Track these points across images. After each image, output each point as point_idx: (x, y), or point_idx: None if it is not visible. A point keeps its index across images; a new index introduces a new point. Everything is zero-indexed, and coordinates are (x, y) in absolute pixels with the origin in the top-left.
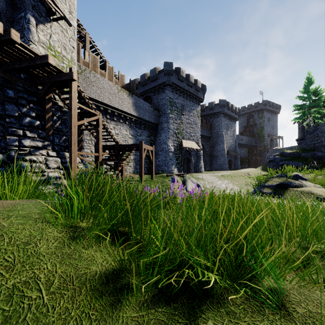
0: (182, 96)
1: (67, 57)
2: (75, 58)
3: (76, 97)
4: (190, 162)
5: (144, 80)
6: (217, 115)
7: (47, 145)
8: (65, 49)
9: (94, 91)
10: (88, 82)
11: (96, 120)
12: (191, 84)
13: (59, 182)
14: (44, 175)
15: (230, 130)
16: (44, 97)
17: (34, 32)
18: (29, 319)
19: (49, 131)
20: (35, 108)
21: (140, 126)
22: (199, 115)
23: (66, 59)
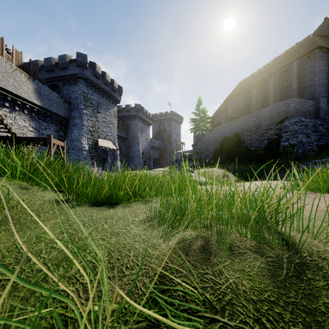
0: (97, 93)
1: None
2: None
3: None
4: (107, 162)
5: (51, 65)
6: (133, 117)
7: None
8: None
9: None
10: None
11: None
12: (107, 83)
13: None
14: None
15: (145, 133)
16: None
17: None
18: (20, 208)
19: None
20: None
21: (46, 118)
22: (116, 115)
23: None
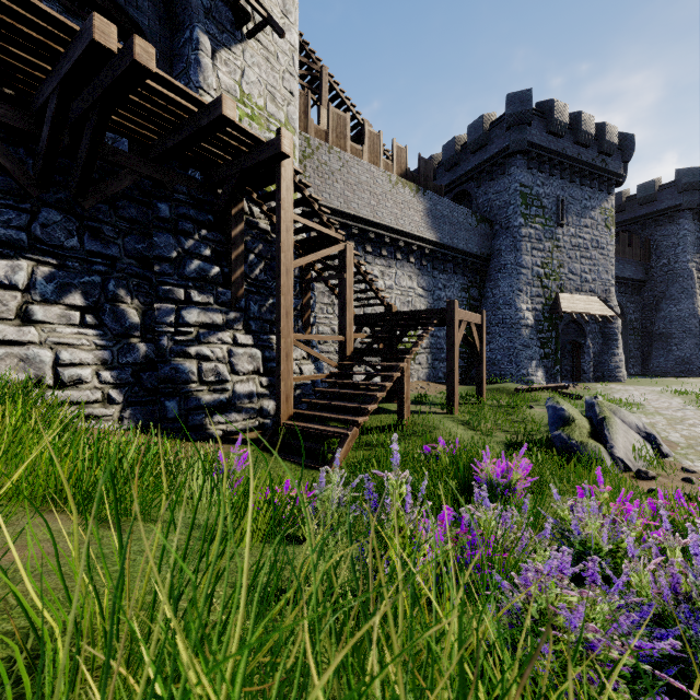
0: (557, 175)
1: (278, 116)
2: (296, 117)
3: (291, 200)
4: (582, 353)
5: (454, 154)
6: (667, 215)
7: (234, 321)
8: (274, 98)
9: (337, 192)
10: (325, 174)
11: (338, 255)
12: (585, 139)
13: (258, 404)
14: (225, 391)
15: None
16: (229, 212)
17: (209, 68)
18: None
19: (237, 287)
20: (211, 238)
21: (445, 266)
22: (610, 222)
23: (275, 121)
